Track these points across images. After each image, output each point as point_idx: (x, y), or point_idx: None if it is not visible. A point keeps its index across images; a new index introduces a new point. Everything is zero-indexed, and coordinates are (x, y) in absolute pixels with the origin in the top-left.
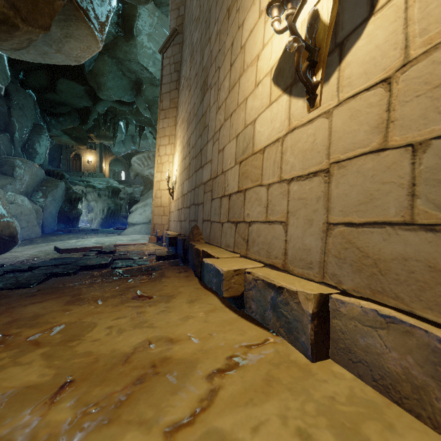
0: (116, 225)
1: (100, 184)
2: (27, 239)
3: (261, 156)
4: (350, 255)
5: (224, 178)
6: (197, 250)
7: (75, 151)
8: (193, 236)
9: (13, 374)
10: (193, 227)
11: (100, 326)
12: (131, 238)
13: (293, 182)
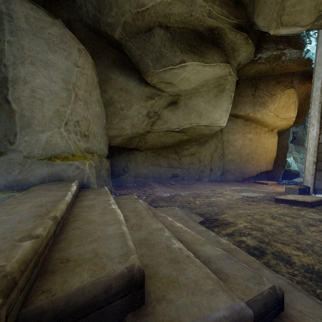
0: None
1: None
2: None
3: None
4: None
5: None
6: None
7: None
8: None
9: None
10: None
11: None
12: None
13: None
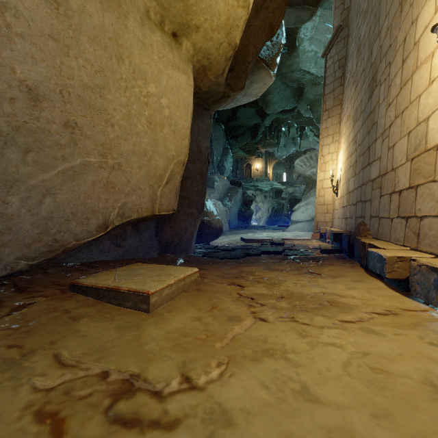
0: (279, 223)
1: (266, 187)
2: None
3: (434, 152)
4: None
5: (394, 175)
6: (363, 243)
7: (247, 162)
8: (360, 232)
9: (255, 289)
10: (360, 223)
11: (288, 281)
12: (294, 234)
13: None
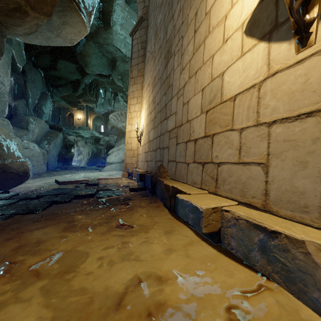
0: (98, 164)
1: (87, 134)
2: (36, 174)
3: (231, 103)
4: None
5: (190, 126)
6: (166, 185)
7: (69, 112)
8: (160, 173)
9: (12, 315)
10: (160, 166)
11: (92, 256)
12: (109, 173)
13: (276, 124)
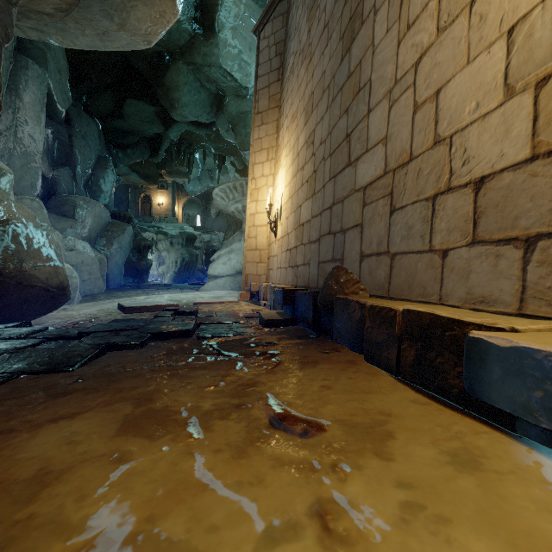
0: (191, 280)
1: (173, 230)
2: (89, 295)
3: None
4: None
5: (449, 151)
6: (380, 310)
7: (144, 193)
8: (341, 286)
9: None
10: (335, 270)
11: None
12: (213, 294)
13: None
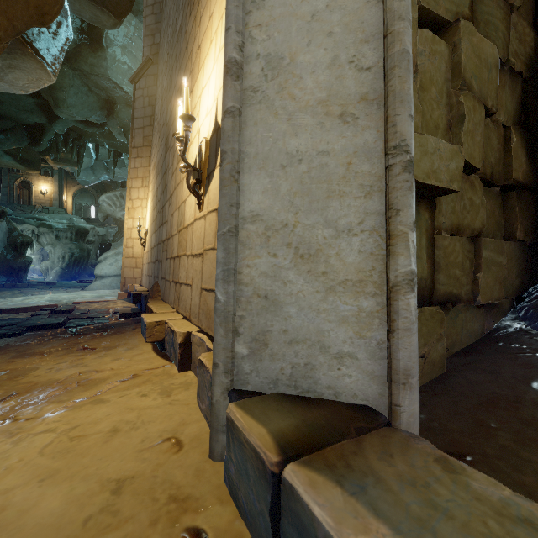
0: (82, 277)
1: (60, 223)
2: None
3: (186, 231)
4: (205, 308)
5: (172, 242)
6: (147, 307)
7: (22, 178)
8: (153, 293)
9: None
10: (155, 283)
11: (42, 368)
12: (97, 293)
13: (194, 257)
